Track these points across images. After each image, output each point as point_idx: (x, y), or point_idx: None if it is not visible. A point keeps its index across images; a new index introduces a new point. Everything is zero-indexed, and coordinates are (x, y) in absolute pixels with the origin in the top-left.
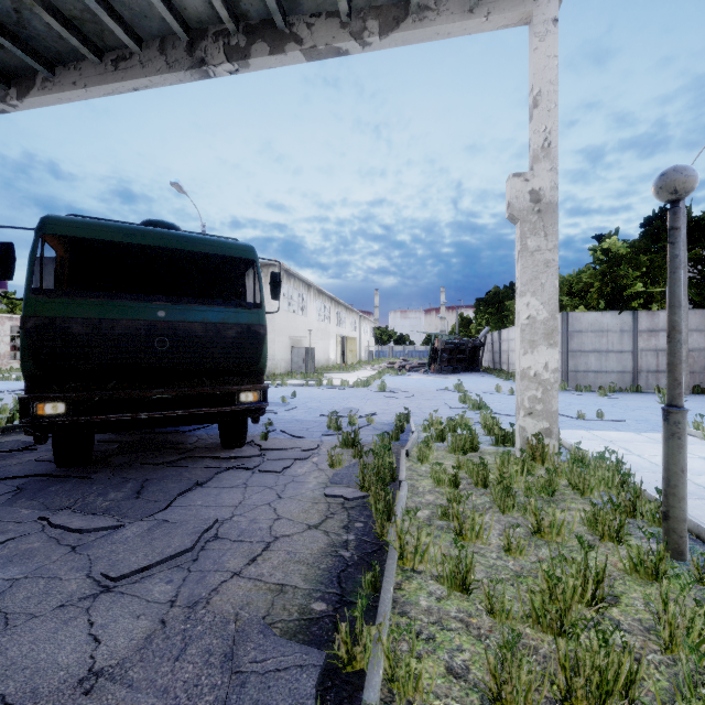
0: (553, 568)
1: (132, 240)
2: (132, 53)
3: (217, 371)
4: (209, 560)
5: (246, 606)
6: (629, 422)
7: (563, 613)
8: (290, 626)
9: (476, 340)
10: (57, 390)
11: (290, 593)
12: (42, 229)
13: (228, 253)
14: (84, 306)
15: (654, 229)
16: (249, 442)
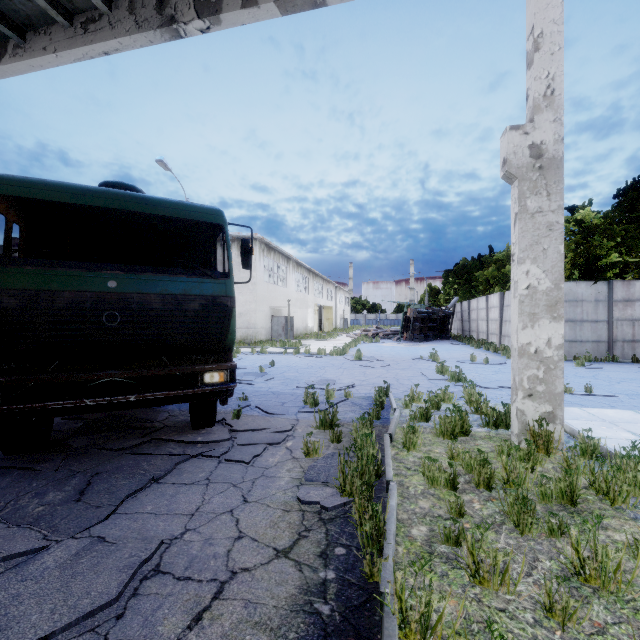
0: None
1: (82, 201)
2: (101, 14)
3: (178, 349)
4: (138, 617)
5: None
6: (621, 397)
7: None
8: None
9: (446, 310)
10: None
11: None
12: None
13: (193, 217)
14: (18, 276)
15: (628, 200)
16: (220, 420)
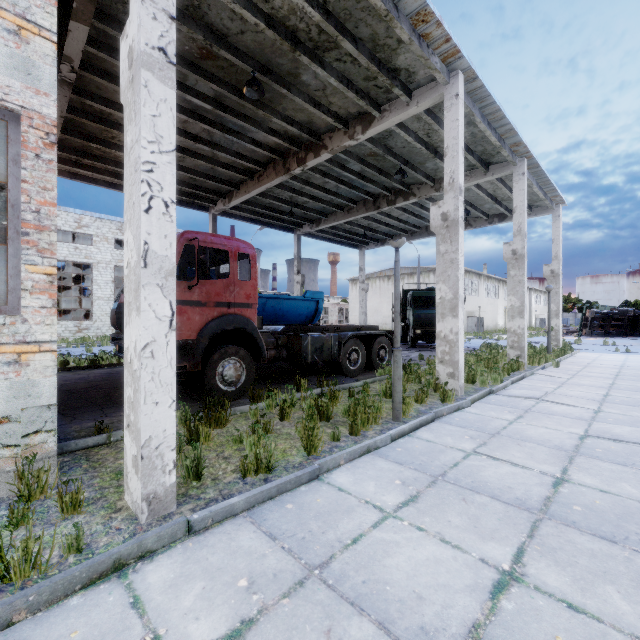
0: None
1: (429, 295)
2: (417, 231)
3: None
4: None
5: None
6: None
7: None
8: None
9: None
10: (418, 328)
11: None
12: (413, 295)
13: None
14: (423, 311)
15: None
16: None
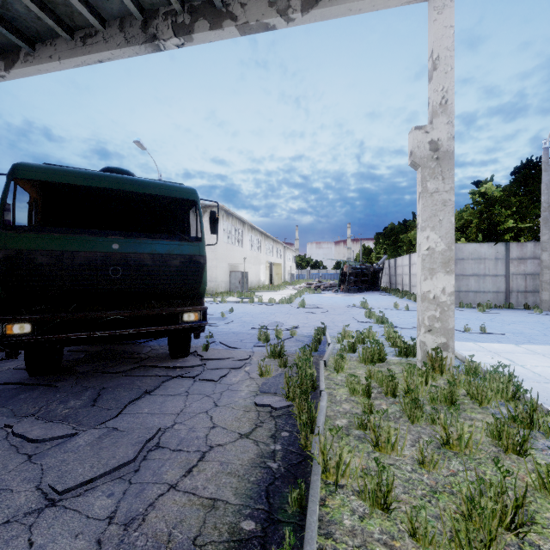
0: (469, 488)
1: (91, 184)
2: (97, 31)
3: (164, 295)
4: (149, 471)
5: (179, 524)
6: (508, 335)
7: (488, 543)
8: (219, 549)
9: (376, 266)
10: (25, 312)
11: (221, 509)
12: (13, 174)
13: (174, 195)
14: (48, 240)
15: (522, 176)
16: (193, 352)
